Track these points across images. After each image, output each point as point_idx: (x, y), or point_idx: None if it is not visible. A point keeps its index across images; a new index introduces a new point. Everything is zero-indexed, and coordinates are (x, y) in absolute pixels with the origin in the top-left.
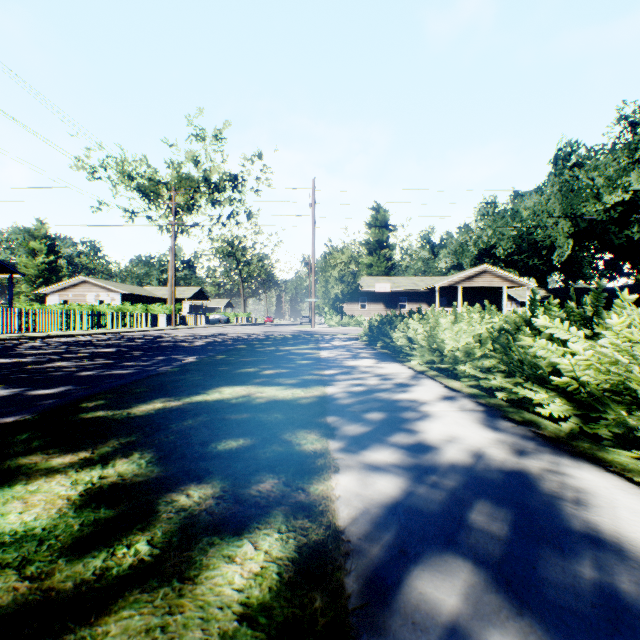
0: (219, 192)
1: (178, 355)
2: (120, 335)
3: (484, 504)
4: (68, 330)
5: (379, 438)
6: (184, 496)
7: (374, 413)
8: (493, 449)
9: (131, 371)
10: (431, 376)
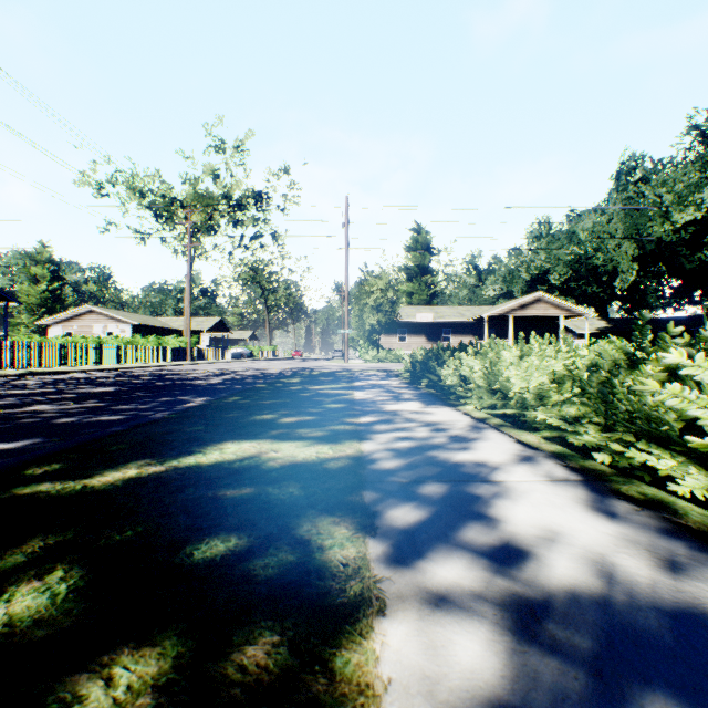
0: (241, 211)
1: (185, 396)
2: (126, 371)
3: (667, 707)
4: (68, 365)
5: (443, 534)
6: (100, 684)
7: (430, 486)
8: (625, 558)
9: (122, 417)
10: (495, 426)
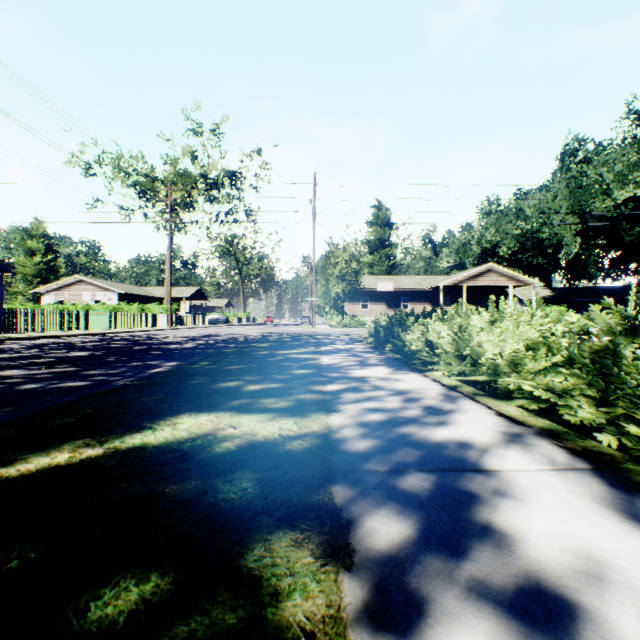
0: (217, 189)
1: (157, 360)
2: (108, 336)
3: None
4: (56, 330)
5: (445, 565)
6: None
7: (413, 477)
8: None
9: (87, 383)
10: (469, 394)
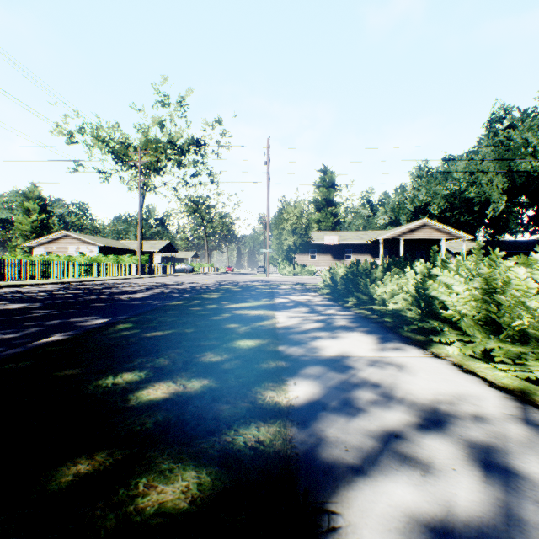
0: (183, 155)
1: (87, 316)
2: (75, 284)
3: None
4: (33, 279)
5: None
6: None
7: None
8: None
9: None
10: None
